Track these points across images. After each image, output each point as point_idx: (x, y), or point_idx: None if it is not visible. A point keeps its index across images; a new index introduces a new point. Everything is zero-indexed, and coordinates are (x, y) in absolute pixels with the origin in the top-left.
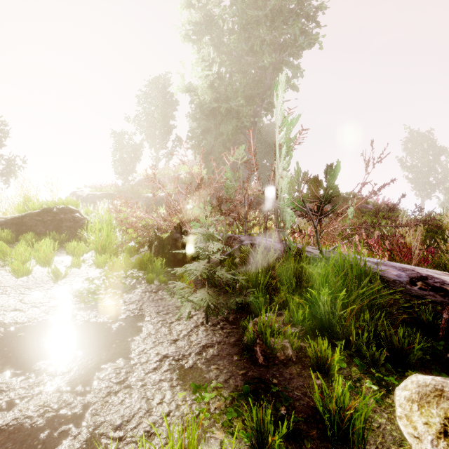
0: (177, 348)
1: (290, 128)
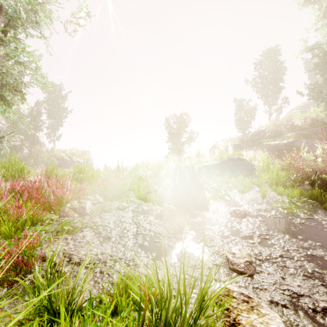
0: None
1: None
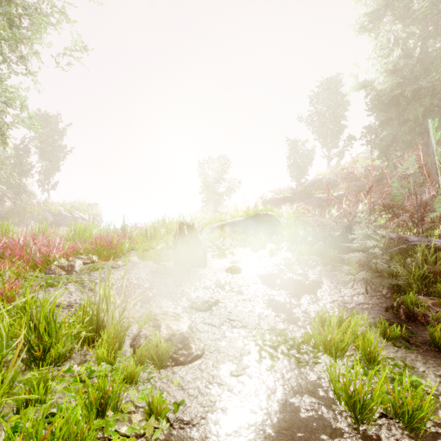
0: (343, 299)
1: None
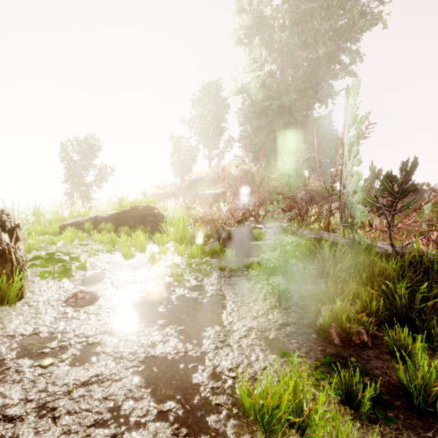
0: (258, 323)
1: (358, 126)
